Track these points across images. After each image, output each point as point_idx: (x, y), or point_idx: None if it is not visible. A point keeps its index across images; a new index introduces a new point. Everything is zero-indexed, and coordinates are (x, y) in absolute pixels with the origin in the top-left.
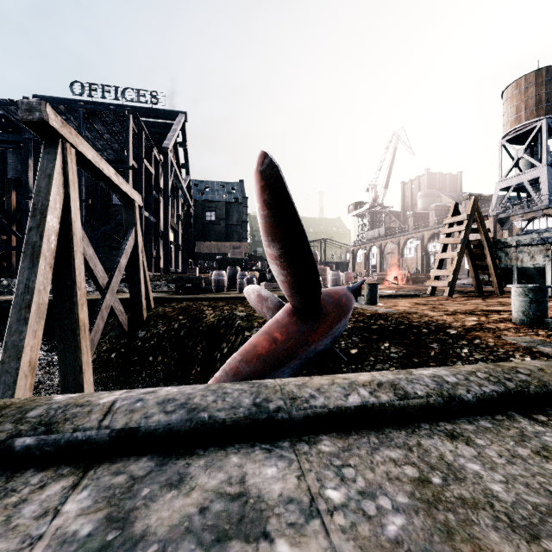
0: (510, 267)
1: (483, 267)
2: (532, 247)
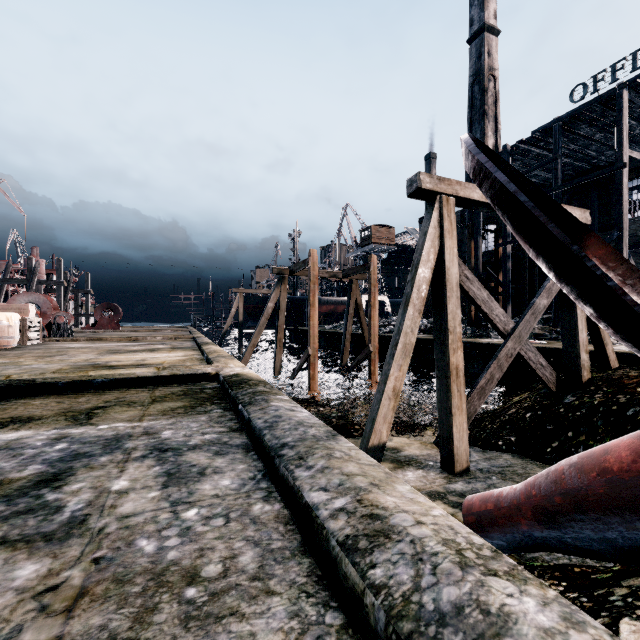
0: None
1: None
2: None
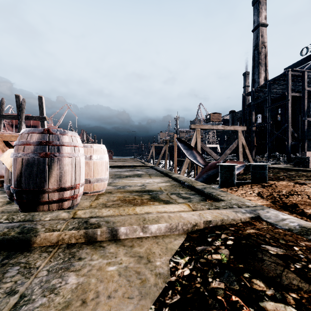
0: None
1: None
2: None
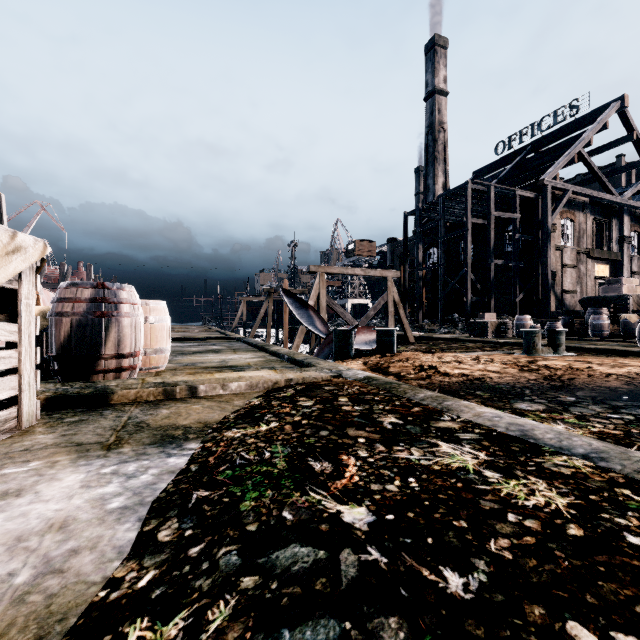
0: None
1: None
2: None
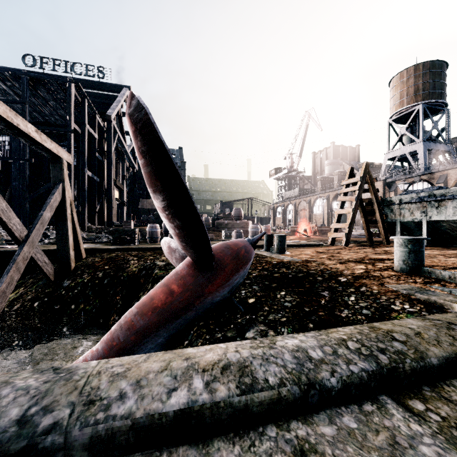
0: (394, 221)
1: (373, 221)
2: (412, 204)
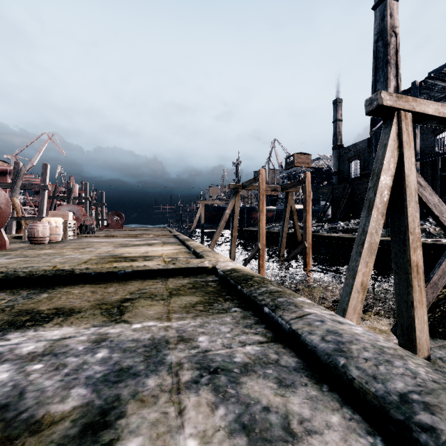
0: None
1: None
2: None
